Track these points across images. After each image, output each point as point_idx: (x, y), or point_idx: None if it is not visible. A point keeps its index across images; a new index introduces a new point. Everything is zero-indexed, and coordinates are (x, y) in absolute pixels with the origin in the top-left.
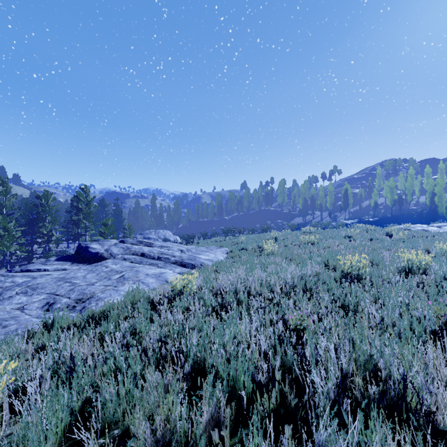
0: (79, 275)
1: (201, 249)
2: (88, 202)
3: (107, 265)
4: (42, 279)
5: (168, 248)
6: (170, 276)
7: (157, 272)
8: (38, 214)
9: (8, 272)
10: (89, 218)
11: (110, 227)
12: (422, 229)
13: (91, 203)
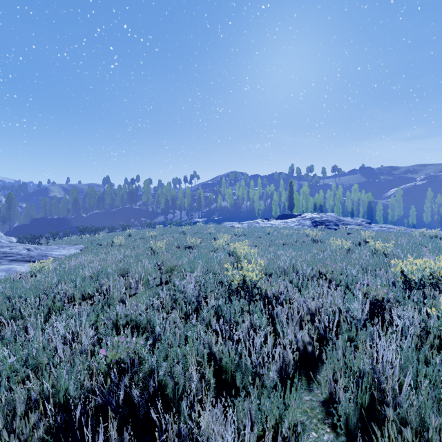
0: None
1: (52, 247)
2: None
3: None
4: None
5: (11, 248)
6: (20, 269)
7: (5, 268)
8: None
9: None
10: None
11: None
12: (231, 225)
13: None
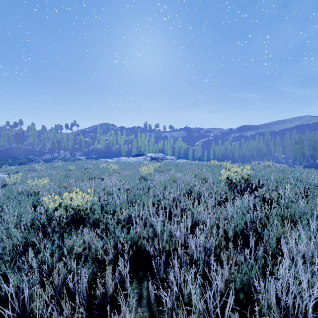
0: None
1: None
2: None
3: None
4: None
5: None
6: None
7: None
8: None
9: None
10: None
11: None
12: (106, 160)
13: None
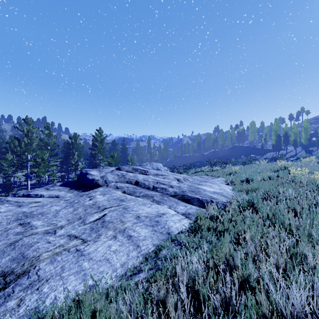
0: (52, 209)
1: (198, 179)
2: (101, 140)
3: (94, 195)
4: (3, 213)
5: (164, 177)
6: (173, 223)
7: (153, 213)
8: (70, 149)
9: (12, 195)
10: (102, 152)
11: (115, 158)
12: None
13: (104, 141)
